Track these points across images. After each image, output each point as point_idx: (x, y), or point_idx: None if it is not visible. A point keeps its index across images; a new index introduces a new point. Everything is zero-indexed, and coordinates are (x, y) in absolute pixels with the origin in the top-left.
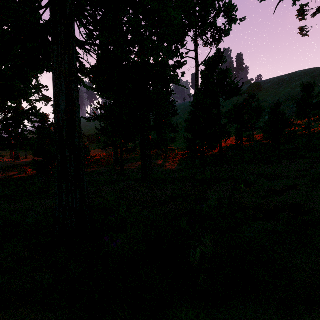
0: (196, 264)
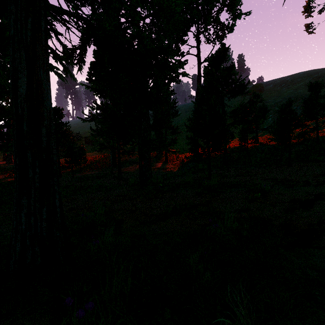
0: None
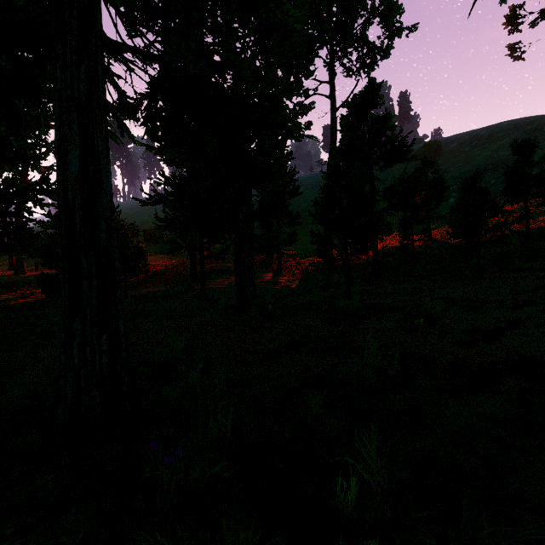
0: (350, 510)
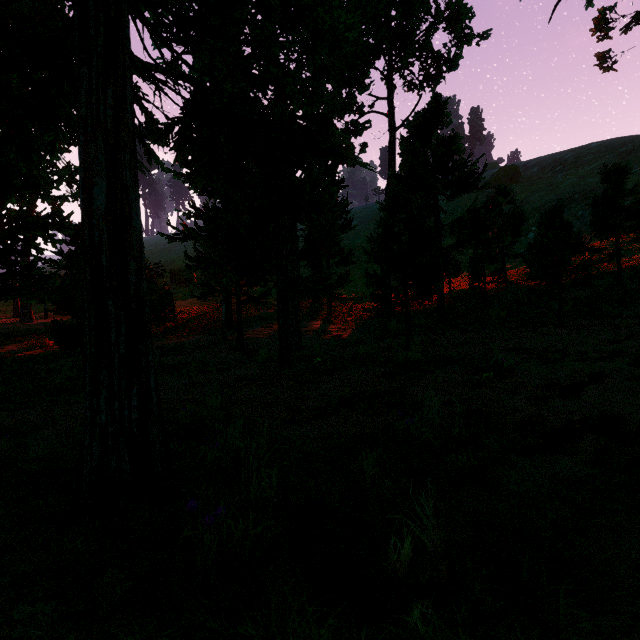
0: (404, 571)
